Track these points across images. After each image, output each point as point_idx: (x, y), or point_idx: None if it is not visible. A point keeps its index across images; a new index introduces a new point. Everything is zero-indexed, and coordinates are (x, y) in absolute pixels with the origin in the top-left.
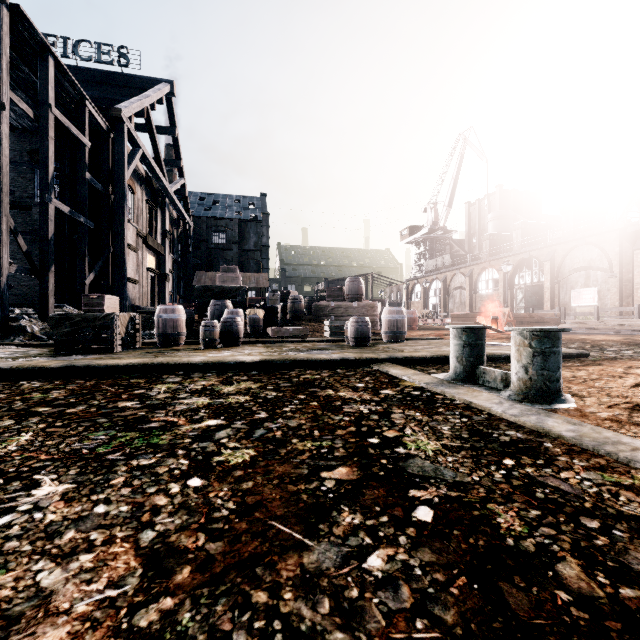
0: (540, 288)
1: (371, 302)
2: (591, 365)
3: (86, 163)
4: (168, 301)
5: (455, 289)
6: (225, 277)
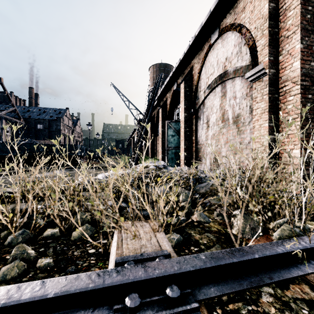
0: None
1: None
2: None
3: None
4: None
5: None
6: None
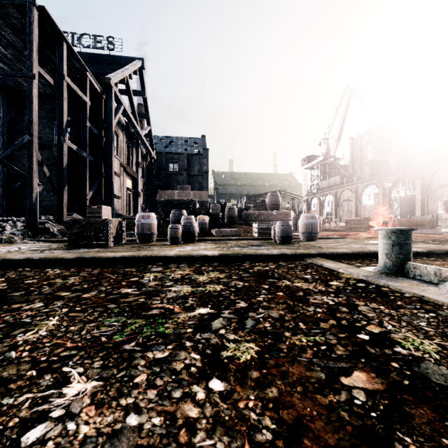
0: (412, 200)
1: (286, 210)
2: None
3: (87, 115)
4: (140, 211)
5: (344, 201)
6: (181, 193)
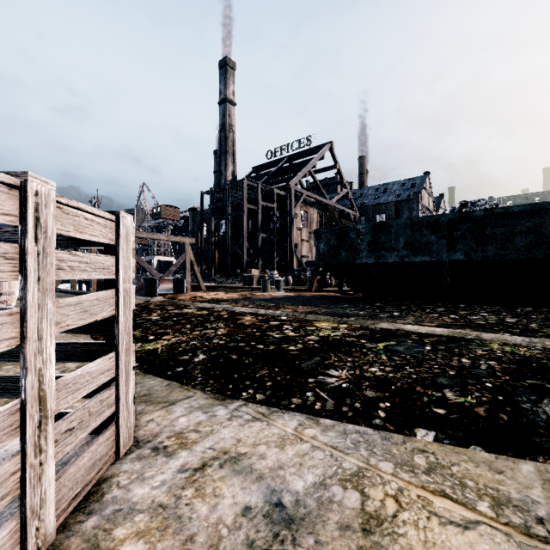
0: None
1: None
2: None
3: (275, 214)
4: None
5: None
6: None
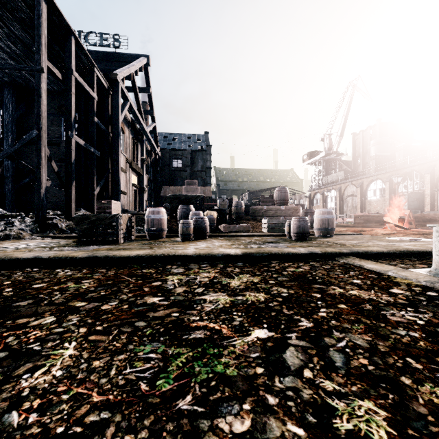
0: (421, 195)
1: (295, 206)
2: None
3: (95, 111)
4: (145, 206)
5: (348, 196)
6: (188, 188)
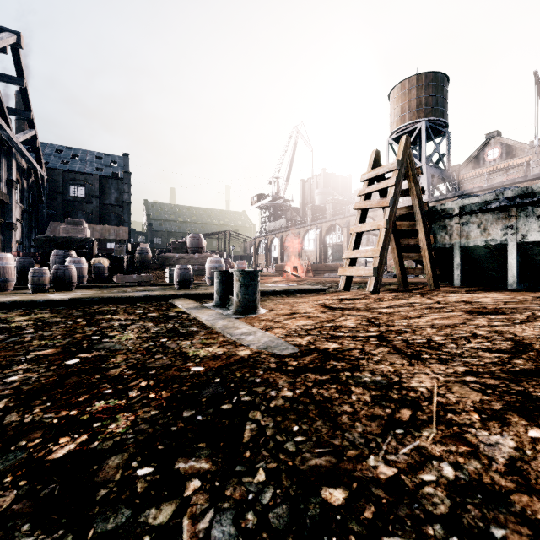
0: (341, 246)
1: (209, 254)
2: (318, 295)
3: None
4: (15, 250)
5: (288, 246)
6: (70, 229)
